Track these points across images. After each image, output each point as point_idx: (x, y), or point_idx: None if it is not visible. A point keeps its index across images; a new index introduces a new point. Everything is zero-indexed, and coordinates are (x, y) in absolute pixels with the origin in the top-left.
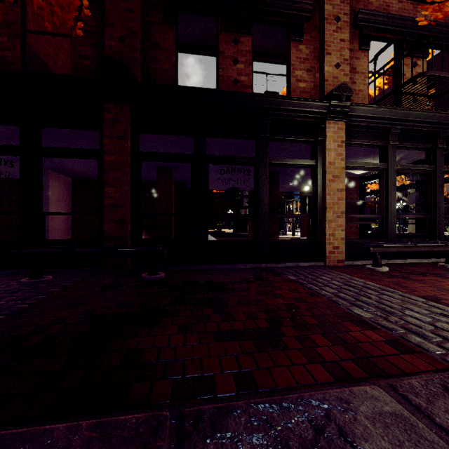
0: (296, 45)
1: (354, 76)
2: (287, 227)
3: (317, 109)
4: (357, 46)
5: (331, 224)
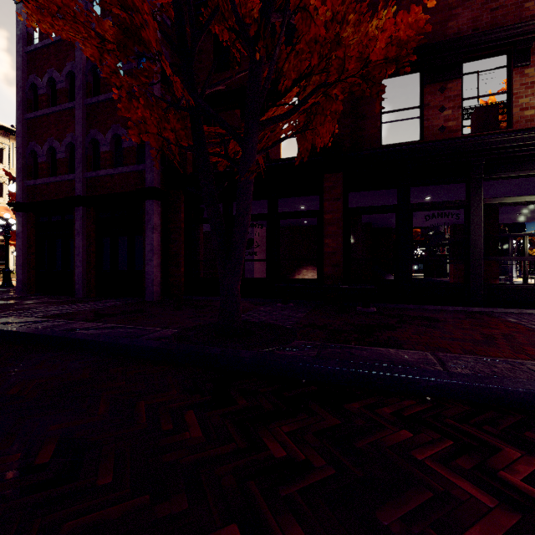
0: (520, 71)
1: None
2: (514, 272)
3: None
4: None
5: None
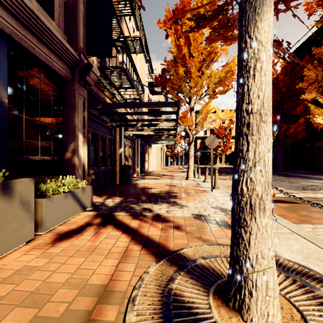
0: None
1: None
2: None
3: None
4: None
5: None
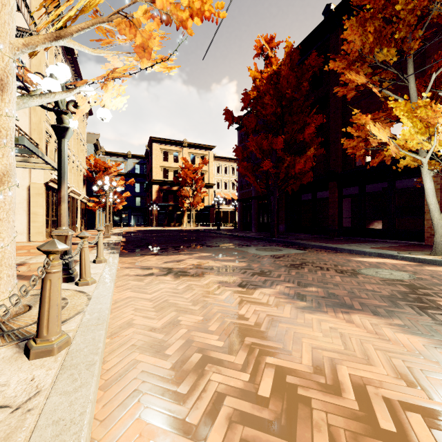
0: None
1: None
2: None
3: None
4: None
5: (428, 222)
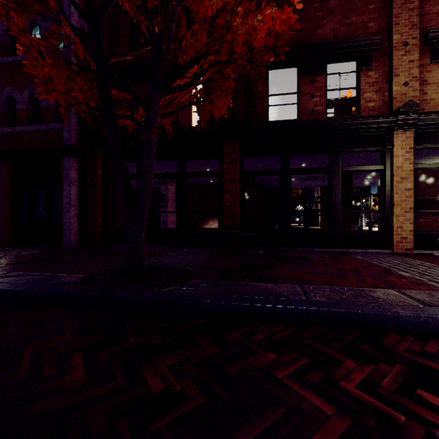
0: (365, 73)
1: (425, 87)
2: (363, 222)
3: (384, 124)
4: (428, 61)
5: (399, 218)
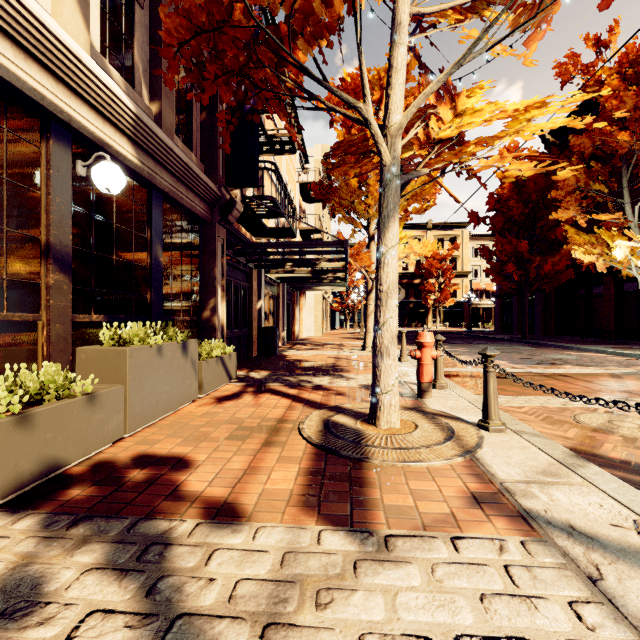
0: None
1: None
2: None
3: None
4: None
5: None
